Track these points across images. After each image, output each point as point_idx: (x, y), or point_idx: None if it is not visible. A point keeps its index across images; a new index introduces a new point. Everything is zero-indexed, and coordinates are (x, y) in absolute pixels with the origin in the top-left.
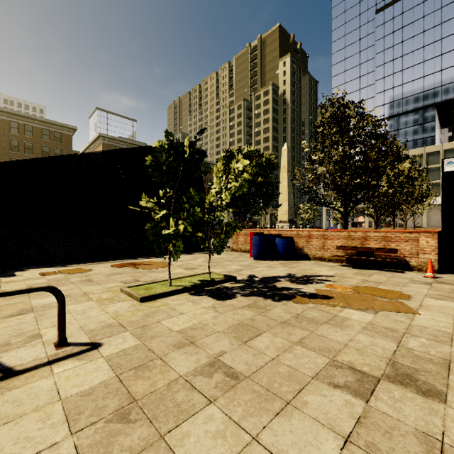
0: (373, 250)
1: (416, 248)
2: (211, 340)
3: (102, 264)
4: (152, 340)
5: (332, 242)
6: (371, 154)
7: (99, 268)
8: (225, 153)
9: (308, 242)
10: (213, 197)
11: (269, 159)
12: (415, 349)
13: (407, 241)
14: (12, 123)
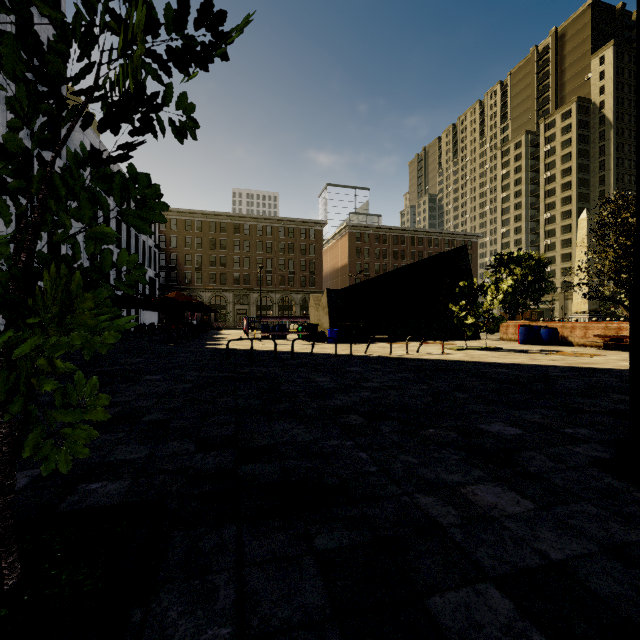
0: (622, 337)
1: None
2: (491, 355)
3: (410, 342)
4: (470, 354)
5: (592, 332)
6: None
7: (413, 343)
8: (495, 256)
9: (572, 332)
10: (488, 303)
11: (539, 260)
12: (567, 359)
13: None
14: (280, 228)
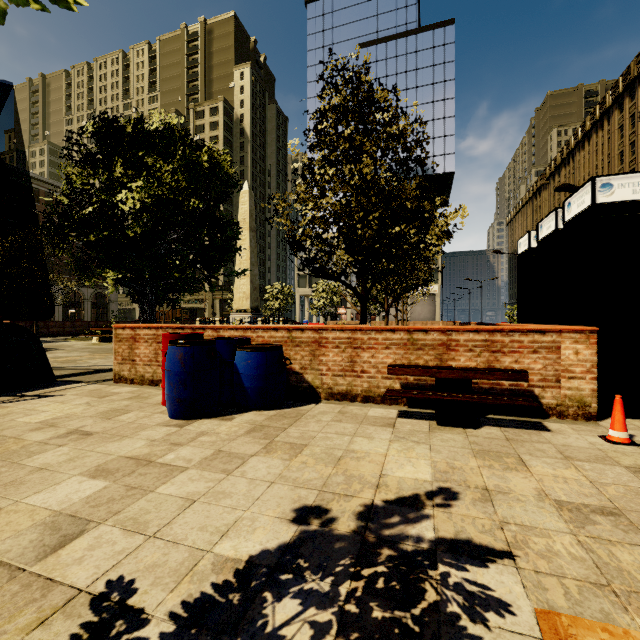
0: (475, 374)
1: (554, 367)
2: None
3: None
4: None
5: (372, 357)
6: (409, 187)
7: None
8: (100, 125)
9: (315, 356)
10: None
11: (217, 164)
12: None
13: (536, 351)
14: None
